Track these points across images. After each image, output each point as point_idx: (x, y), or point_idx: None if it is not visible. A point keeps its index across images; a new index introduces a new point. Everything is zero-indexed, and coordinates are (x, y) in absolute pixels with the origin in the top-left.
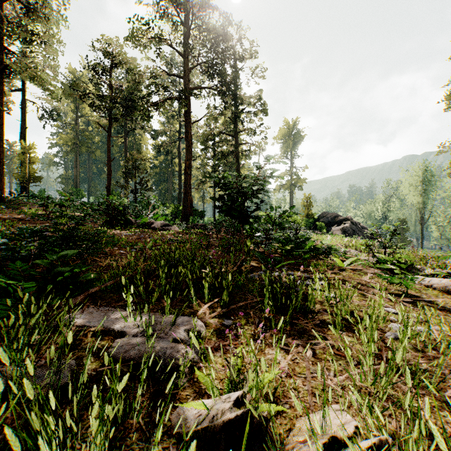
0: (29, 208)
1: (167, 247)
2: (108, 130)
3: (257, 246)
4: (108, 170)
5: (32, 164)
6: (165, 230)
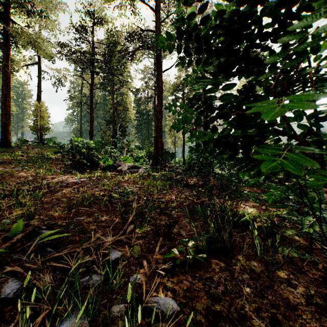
0: (22, 152)
1: (91, 220)
2: (91, 83)
3: (251, 207)
4: (91, 117)
5: (42, 118)
6: (131, 172)
